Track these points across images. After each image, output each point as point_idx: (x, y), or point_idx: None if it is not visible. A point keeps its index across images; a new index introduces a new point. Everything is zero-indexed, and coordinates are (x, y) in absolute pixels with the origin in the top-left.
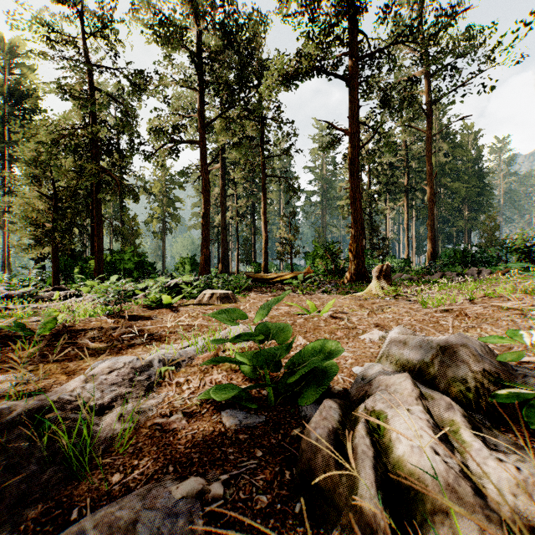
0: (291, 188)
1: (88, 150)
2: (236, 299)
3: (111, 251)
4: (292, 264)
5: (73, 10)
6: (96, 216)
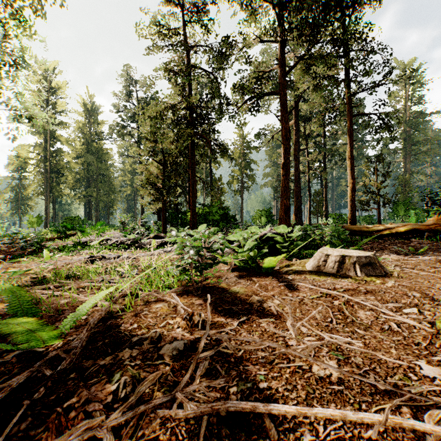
0: (386, 124)
1: (186, 123)
2: (384, 267)
3: (203, 205)
4: (379, 215)
5: (175, 5)
6: (191, 175)
